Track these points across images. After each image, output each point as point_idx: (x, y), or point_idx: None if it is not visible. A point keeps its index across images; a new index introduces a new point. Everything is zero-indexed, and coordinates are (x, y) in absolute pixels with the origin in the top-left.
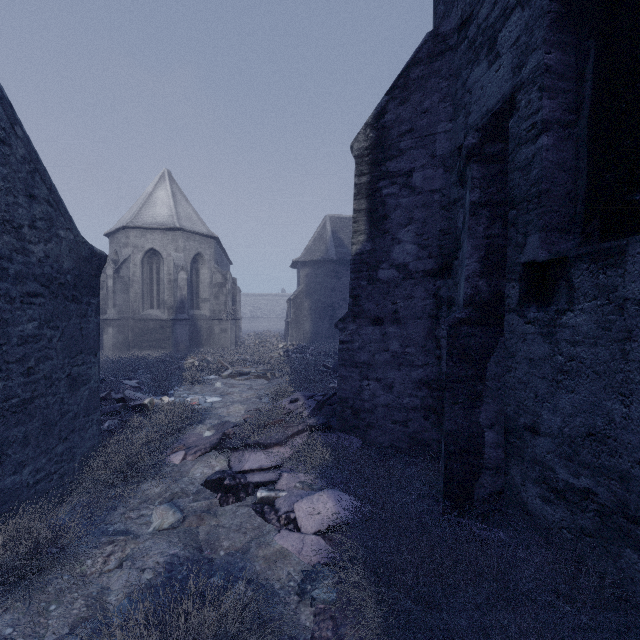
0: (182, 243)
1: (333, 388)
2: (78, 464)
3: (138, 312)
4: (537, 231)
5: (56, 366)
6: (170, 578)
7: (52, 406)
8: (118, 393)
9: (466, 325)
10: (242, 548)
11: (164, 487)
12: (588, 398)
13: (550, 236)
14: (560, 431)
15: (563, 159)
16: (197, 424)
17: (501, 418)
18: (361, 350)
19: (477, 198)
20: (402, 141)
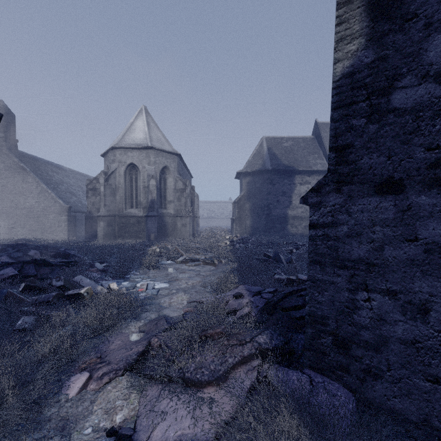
0: (153, 158)
1: (278, 279)
2: None
3: (122, 211)
4: None
5: None
6: None
7: None
8: (59, 280)
9: None
10: None
11: None
12: None
13: None
14: None
15: None
16: (130, 320)
17: None
18: (353, 239)
19: None
20: None
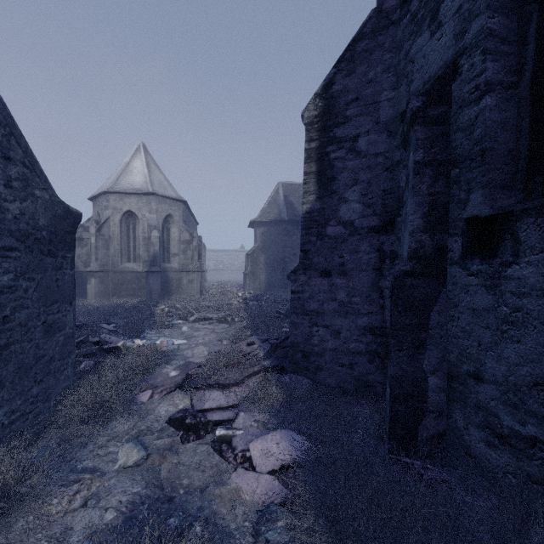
0: (155, 206)
1: (285, 332)
2: (53, 403)
3: (117, 265)
4: (480, 187)
5: (32, 314)
6: (131, 518)
7: (27, 351)
8: (95, 337)
9: (410, 277)
10: (200, 486)
11: (131, 425)
12: (535, 348)
13: (493, 192)
14: (505, 379)
15: (505, 119)
16: (164, 365)
17: (444, 364)
18: (311, 299)
19: (421, 158)
20: (348, 109)
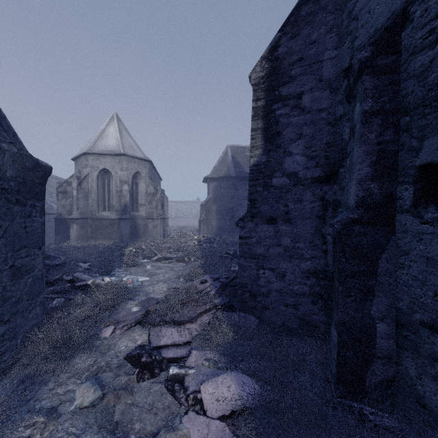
0: (125, 164)
1: (233, 271)
2: (21, 341)
3: (94, 213)
4: (436, 133)
5: None
6: None
7: None
8: (68, 275)
9: (358, 225)
10: (152, 432)
11: (92, 361)
12: None
13: None
14: None
15: None
16: (128, 300)
17: (392, 311)
18: (258, 244)
19: (369, 107)
20: (293, 69)
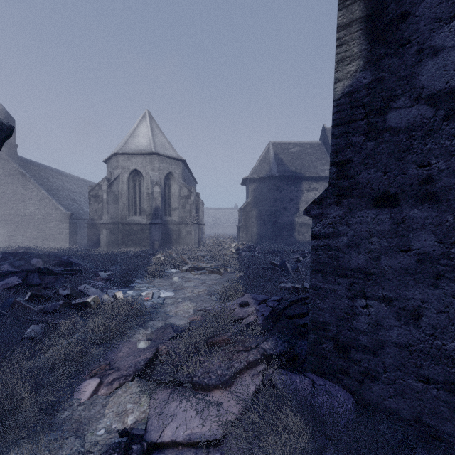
0: (157, 164)
1: (284, 288)
2: None
3: (125, 218)
4: None
5: None
6: None
7: None
8: (65, 289)
9: None
10: None
11: None
12: None
13: None
14: None
15: None
16: (137, 328)
17: None
18: (352, 249)
19: None
20: None
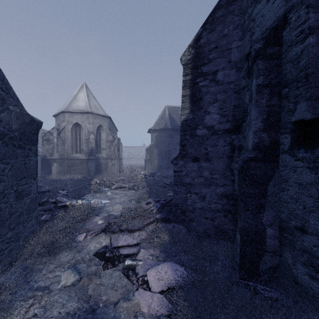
0: (92, 120)
1: (169, 196)
2: (22, 242)
3: (69, 155)
4: (305, 100)
5: (7, 186)
6: None
7: (4, 209)
8: (52, 199)
9: (254, 161)
10: (114, 301)
11: (71, 256)
12: None
13: (314, 103)
14: None
15: None
16: (95, 216)
17: (277, 220)
18: (186, 176)
19: (261, 82)
20: (211, 54)
